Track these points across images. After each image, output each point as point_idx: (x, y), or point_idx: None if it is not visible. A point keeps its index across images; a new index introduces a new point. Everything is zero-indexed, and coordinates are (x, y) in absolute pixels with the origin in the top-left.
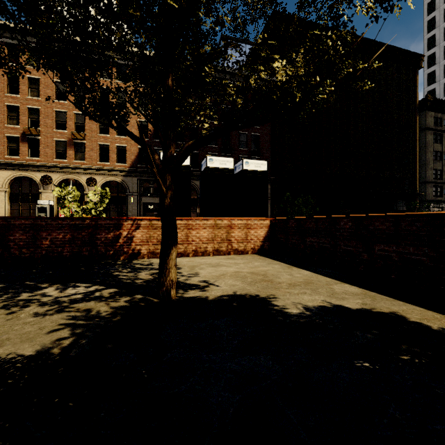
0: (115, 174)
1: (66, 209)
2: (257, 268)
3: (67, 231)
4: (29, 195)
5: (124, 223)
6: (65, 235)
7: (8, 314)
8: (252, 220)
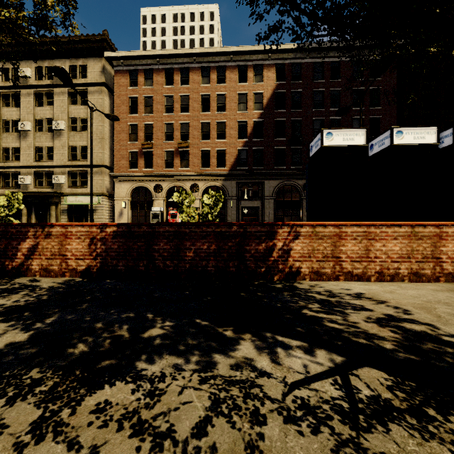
0: (215, 178)
1: (184, 214)
2: None
3: (212, 240)
4: (145, 203)
5: (278, 230)
6: (210, 245)
7: None
8: None
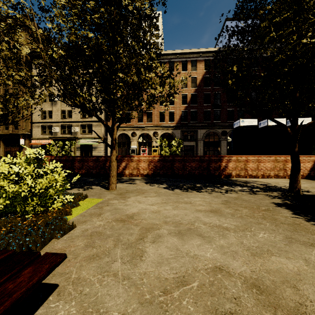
0: (168, 128)
1: (163, 151)
2: None
3: (197, 162)
4: (125, 143)
5: (223, 159)
6: (196, 164)
7: (237, 193)
8: (301, 157)
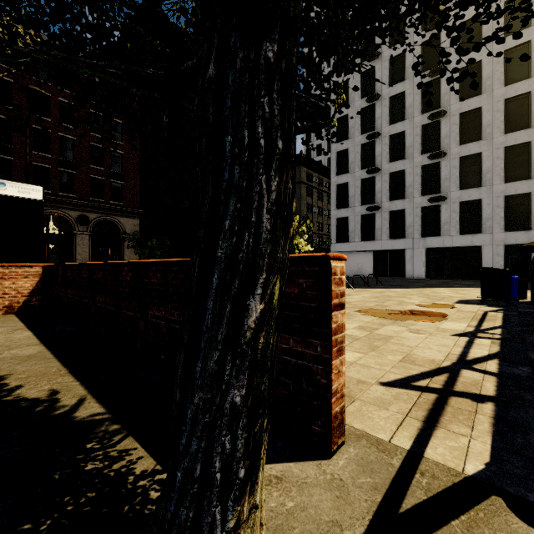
0: None
1: None
2: None
3: None
4: None
5: None
6: None
7: None
8: (6, 267)
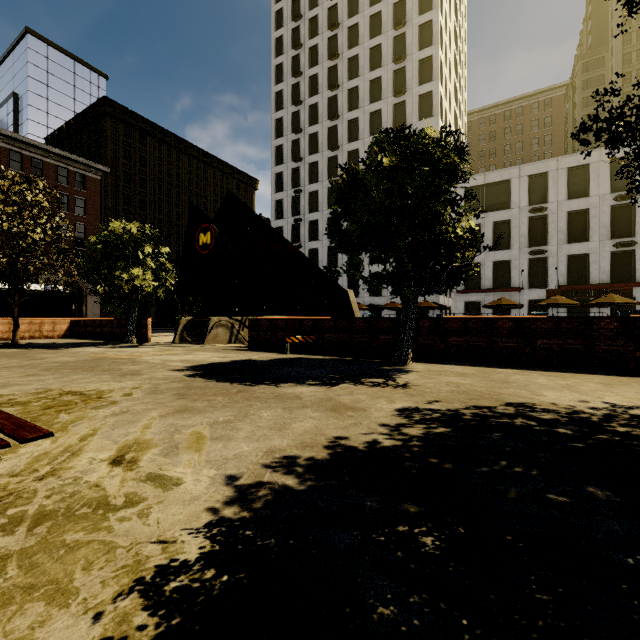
0: None
1: None
2: (57, 340)
3: None
4: None
5: None
6: None
7: None
8: (58, 320)
